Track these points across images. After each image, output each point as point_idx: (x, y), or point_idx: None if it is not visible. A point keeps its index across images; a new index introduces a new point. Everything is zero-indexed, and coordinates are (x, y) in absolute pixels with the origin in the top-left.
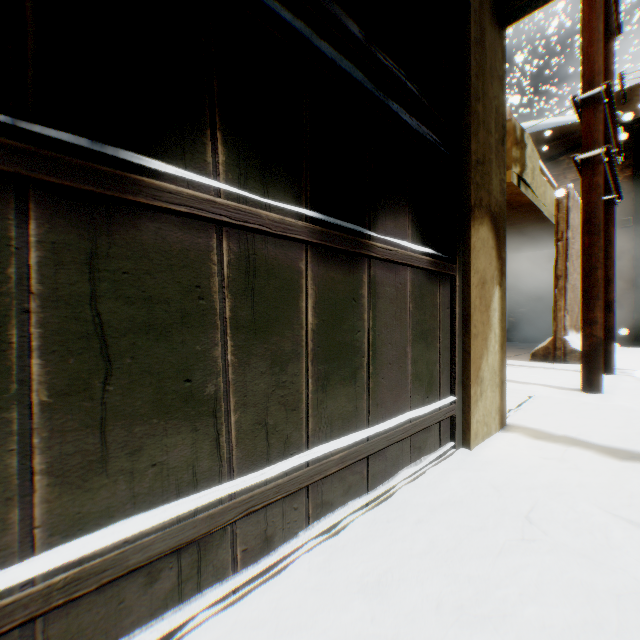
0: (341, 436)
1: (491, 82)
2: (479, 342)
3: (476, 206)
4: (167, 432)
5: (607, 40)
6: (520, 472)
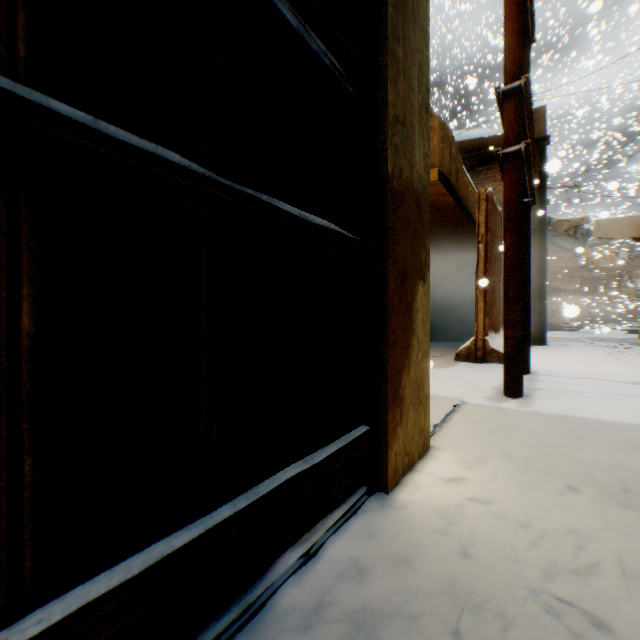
0: (136, 549)
1: (414, 28)
2: (399, 351)
3: (395, 176)
4: None
5: (524, 46)
6: (447, 529)
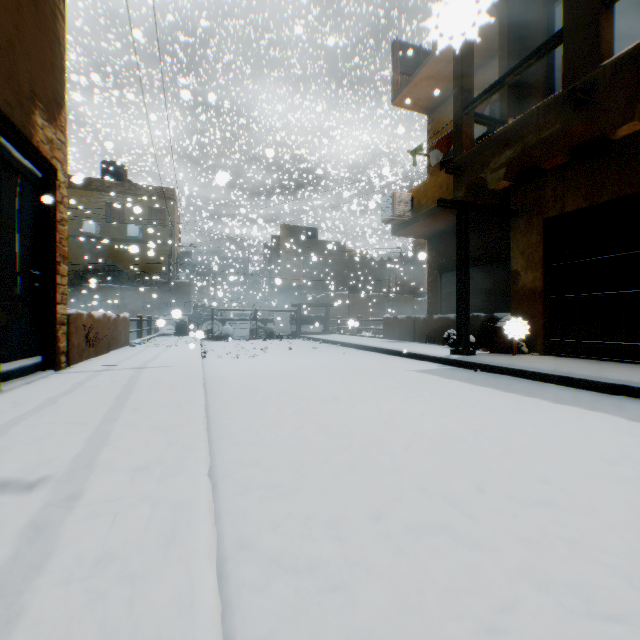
0: None
1: None
2: None
3: None
4: (639, 332)
5: None
6: None
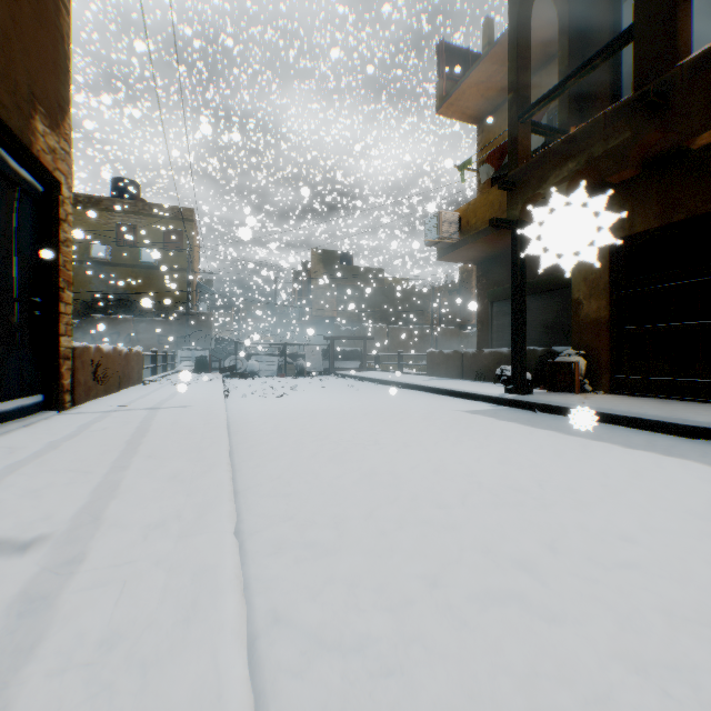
0: None
1: None
2: None
3: None
4: None
5: None
6: None
